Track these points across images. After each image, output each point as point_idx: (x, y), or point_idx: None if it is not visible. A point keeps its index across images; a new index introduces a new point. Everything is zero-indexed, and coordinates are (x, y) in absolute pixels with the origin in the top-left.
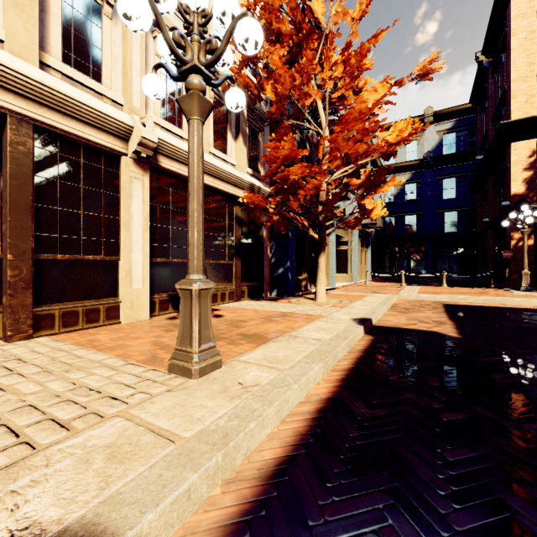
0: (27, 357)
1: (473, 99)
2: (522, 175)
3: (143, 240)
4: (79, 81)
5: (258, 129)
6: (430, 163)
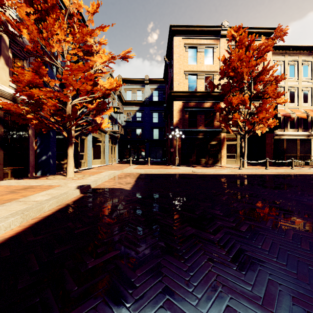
0: None
1: (164, 77)
2: (177, 116)
3: None
4: None
5: (23, 57)
6: (147, 103)
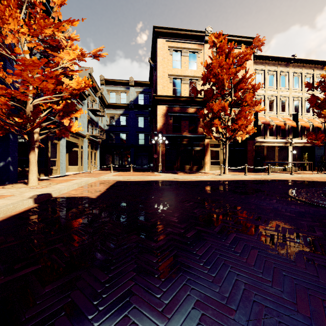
0: None
1: (150, 80)
2: (161, 121)
3: None
4: None
5: None
6: (132, 107)
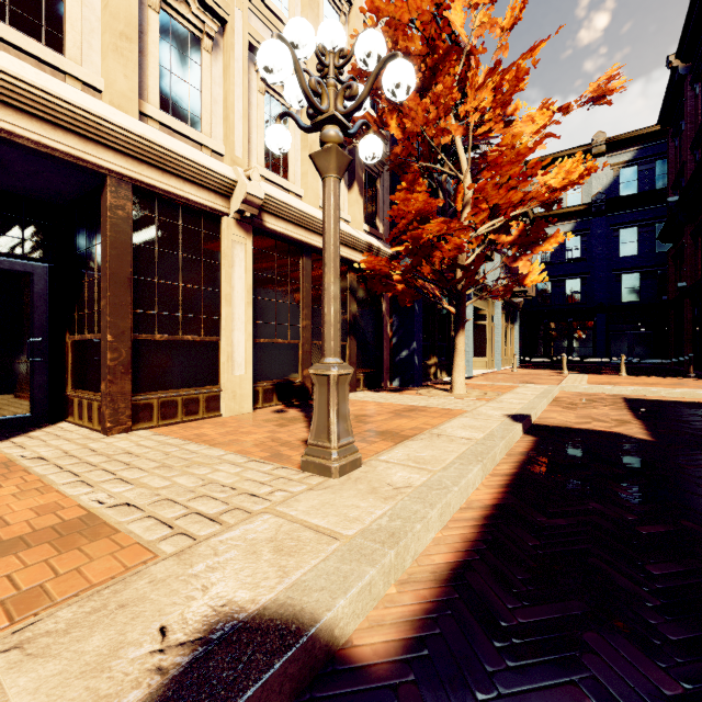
0: (137, 451)
1: (663, 119)
2: None
3: (245, 316)
4: (177, 131)
5: (376, 174)
6: (602, 208)
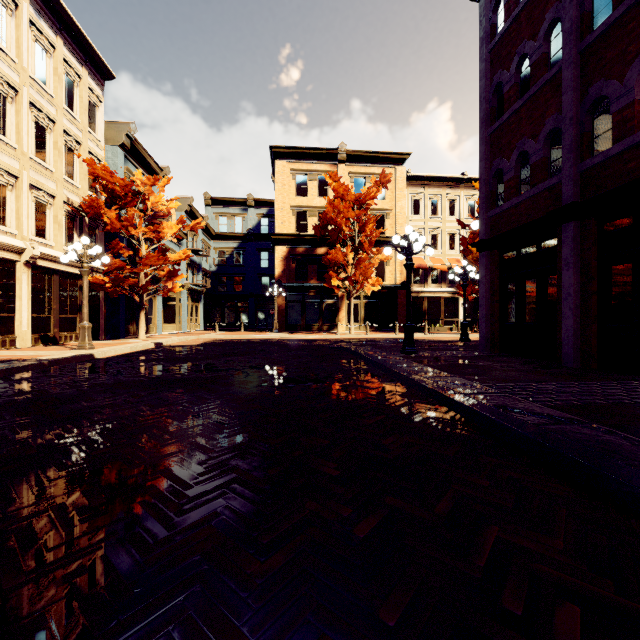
0: (6, 352)
1: None
2: (280, 266)
3: (27, 305)
4: None
5: (96, 226)
6: (252, 237)
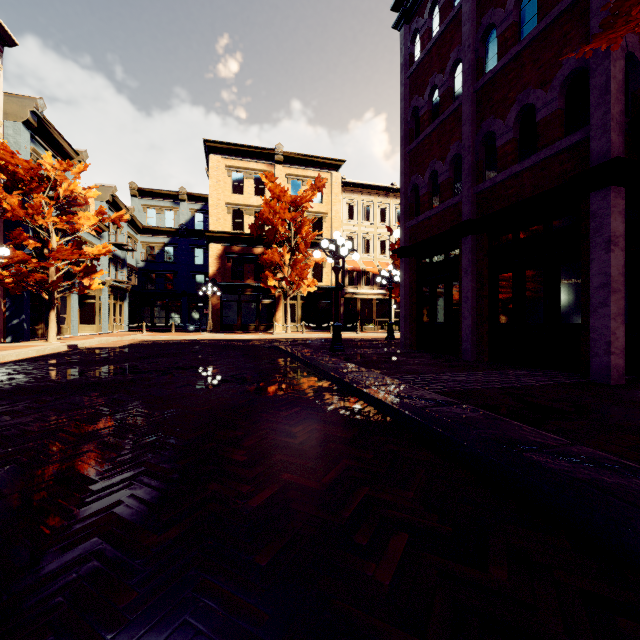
0: None
1: None
2: (215, 264)
3: None
4: None
5: None
6: (185, 233)
